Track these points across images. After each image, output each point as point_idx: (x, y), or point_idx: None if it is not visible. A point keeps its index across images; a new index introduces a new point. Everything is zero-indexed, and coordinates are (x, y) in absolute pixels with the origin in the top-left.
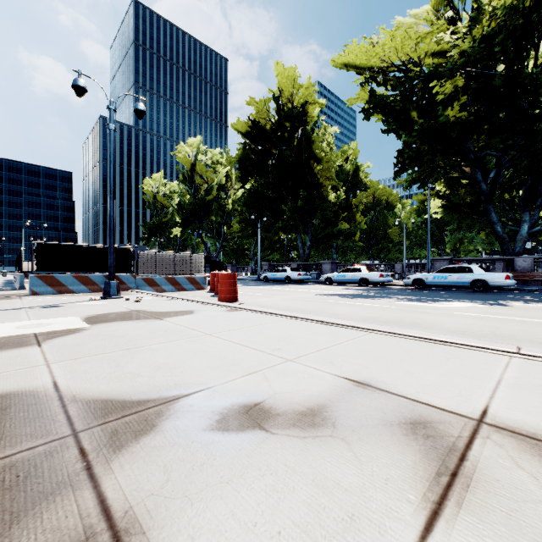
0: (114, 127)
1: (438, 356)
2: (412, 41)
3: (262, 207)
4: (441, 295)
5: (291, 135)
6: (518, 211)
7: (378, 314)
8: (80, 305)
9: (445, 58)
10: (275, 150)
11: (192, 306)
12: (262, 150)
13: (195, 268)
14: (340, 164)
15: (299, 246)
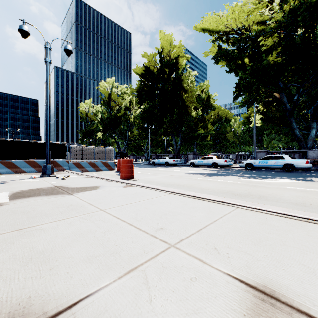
0: (49, 60)
1: (316, 237)
2: (245, 14)
3: (151, 120)
4: (266, 174)
5: (169, 76)
6: (308, 122)
7: (232, 188)
8: (21, 182)
9: (265, 25)
10: (159, 85)
11: (100, 183)
12: (151, 85)
13: (108, 156)
14: (198, 94)
15: (173, 143)
